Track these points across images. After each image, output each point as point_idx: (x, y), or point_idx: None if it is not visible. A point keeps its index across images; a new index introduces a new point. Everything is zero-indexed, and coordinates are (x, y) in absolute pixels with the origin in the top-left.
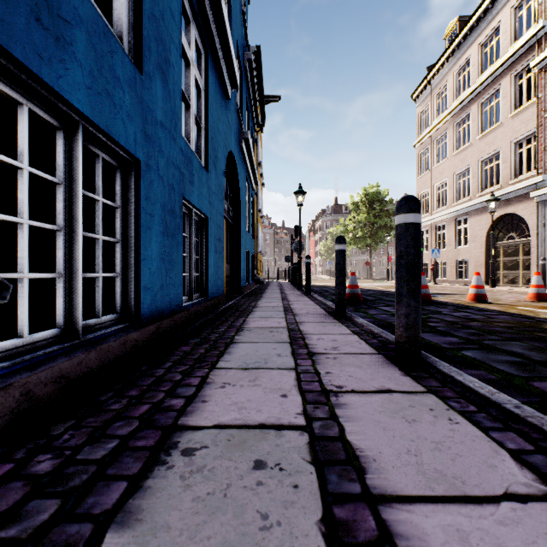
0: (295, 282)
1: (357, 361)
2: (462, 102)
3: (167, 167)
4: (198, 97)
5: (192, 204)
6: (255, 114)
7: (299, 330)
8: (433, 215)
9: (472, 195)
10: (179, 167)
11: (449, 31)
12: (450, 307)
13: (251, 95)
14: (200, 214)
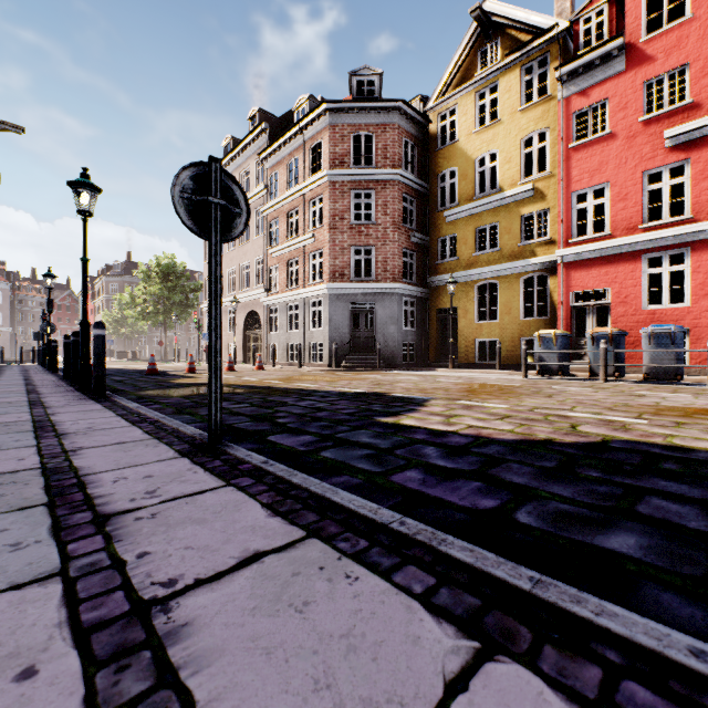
0: (46, 364)
1: (55, 385)
2: None
3: None
4: None
5: None
6: None
7: (33, 383)
8: None
9: (237, 291)
10: None
11: (226, 142)
12: (164, 375)
13: None
14: None
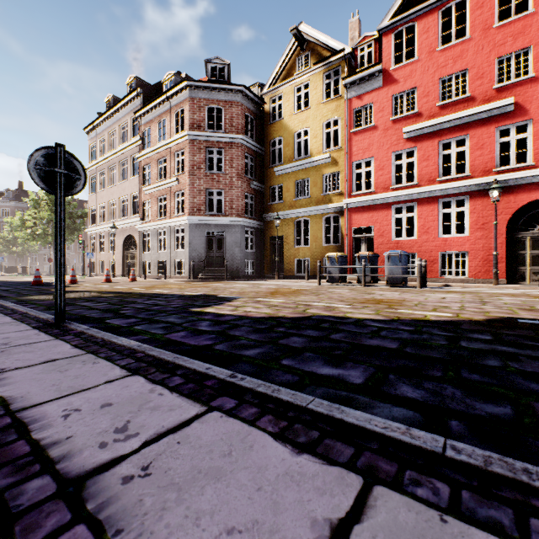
0: None
1: None
2: (112, 156)
3: None
4: None
5: None
6: None
7: None
8: (97, 227)
9: (117, 219)
10: None
11: (108, 99)
12: (48, 286)
13: None
14: None
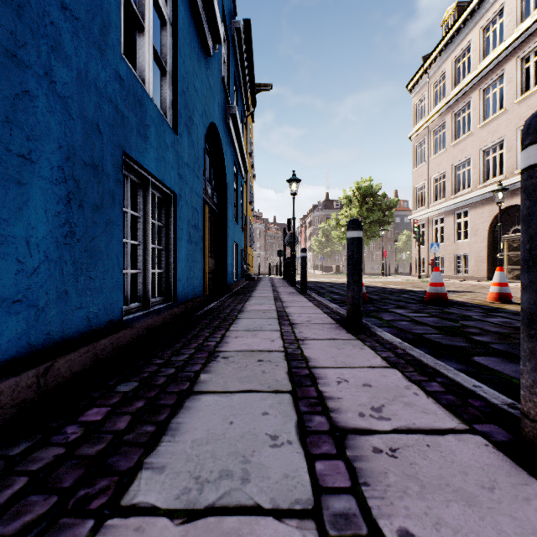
0: (288, 278)
1: (449, 469)
2: (462, 89)
3: (81, 87)
4: (162, 31)
5: (145, 169)
6: (244, 97)
7: (303, 357)
8: (430, 208)
9: (472, 186)
10: (112, 100)
11: (446, 17)
12: (475, 309)
13: (240, 72)
14: (163, 189)
